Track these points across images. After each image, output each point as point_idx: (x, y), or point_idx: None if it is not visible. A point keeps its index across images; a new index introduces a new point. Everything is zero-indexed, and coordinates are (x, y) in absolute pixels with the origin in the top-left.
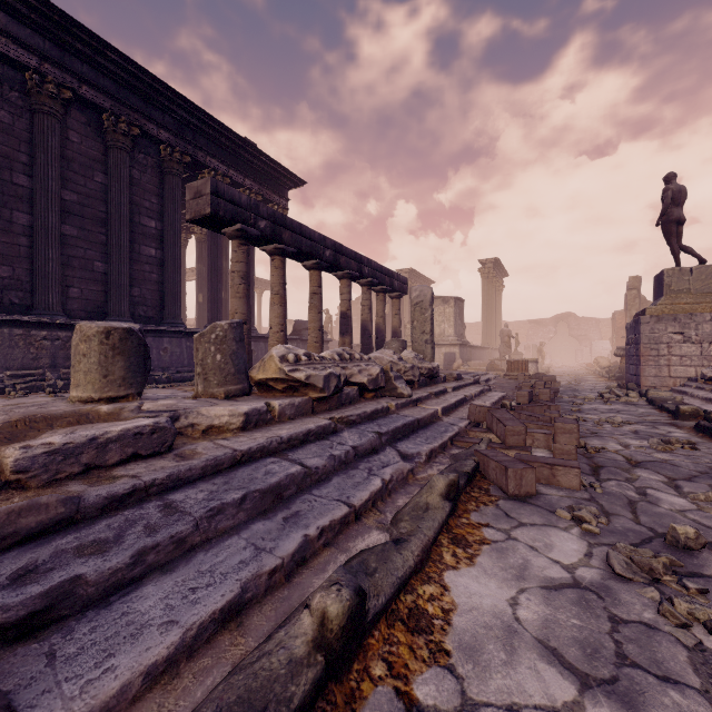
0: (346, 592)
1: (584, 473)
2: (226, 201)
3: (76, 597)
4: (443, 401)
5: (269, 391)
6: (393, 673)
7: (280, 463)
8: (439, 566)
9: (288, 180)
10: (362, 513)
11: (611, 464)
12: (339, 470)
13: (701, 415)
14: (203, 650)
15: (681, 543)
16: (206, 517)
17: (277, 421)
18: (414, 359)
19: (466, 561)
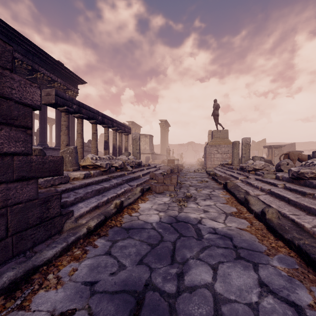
0: (120, 200)
1: (177, 188)
2: (60, 98)
3: (67, 204)
4: (142, 172)
5: (86, 169)
6: (128, 213)
7: (97, 185)
8: (138, 203)
9: (78, 81)
10: (120, 196)
11: (185, 186)
12: (113, 188)
13: (215, 174)
14: (93, 211)
15: (187, 196)
16: (85, 194)
17: (92, 176)
18: (133, 159)
19: (144, 202)
